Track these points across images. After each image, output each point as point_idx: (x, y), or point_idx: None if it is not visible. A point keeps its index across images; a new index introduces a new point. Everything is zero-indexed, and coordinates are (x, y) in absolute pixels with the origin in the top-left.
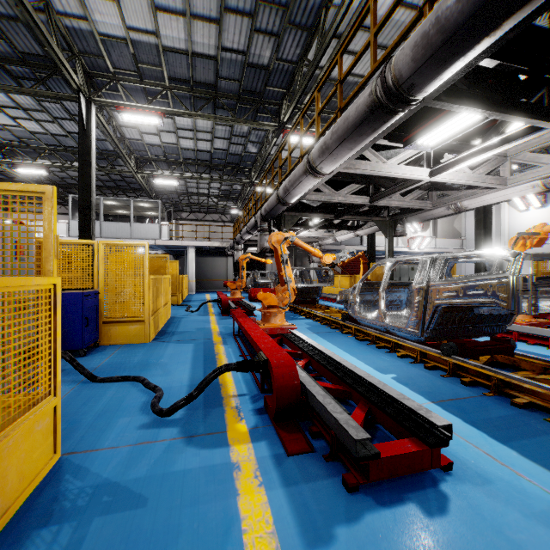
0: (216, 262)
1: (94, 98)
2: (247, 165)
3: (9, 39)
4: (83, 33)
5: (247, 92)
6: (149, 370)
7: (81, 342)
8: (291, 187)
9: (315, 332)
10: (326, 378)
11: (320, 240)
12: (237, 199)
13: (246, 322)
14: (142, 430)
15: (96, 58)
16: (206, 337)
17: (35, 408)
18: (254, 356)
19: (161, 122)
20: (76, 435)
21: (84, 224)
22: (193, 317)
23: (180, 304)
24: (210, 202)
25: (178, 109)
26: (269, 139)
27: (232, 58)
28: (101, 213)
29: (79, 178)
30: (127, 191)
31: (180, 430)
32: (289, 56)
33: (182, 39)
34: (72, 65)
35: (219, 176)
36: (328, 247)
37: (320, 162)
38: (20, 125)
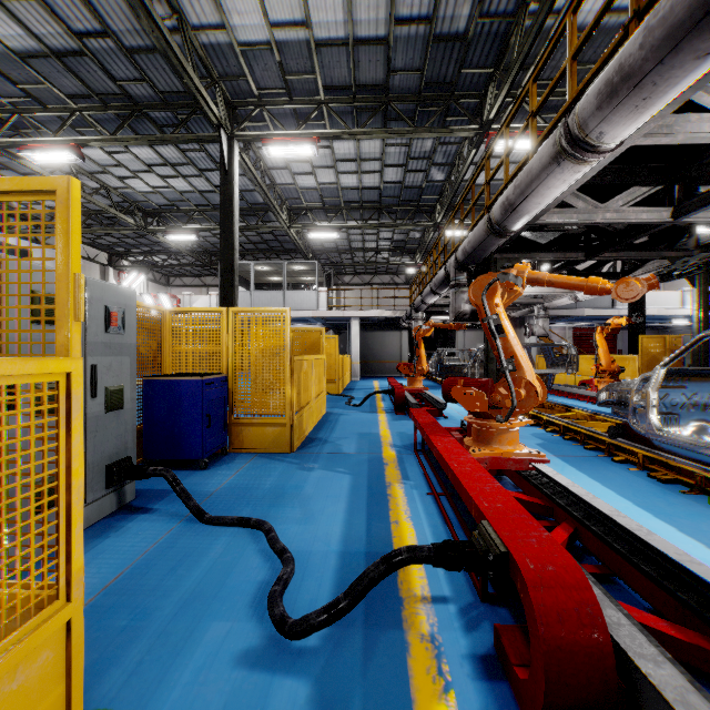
0: (386, 338)
1: (237, 133)
2: (430, 201)
3: (149, 79)
4: (222, 49)
5: (432, 85)
6: (282, 508)
7: (200, 449)
8: (520, 198)
9: (557, 454)
10: (633, 587)
11: (546, 300)
12: (415, 252)
13: (438, 436)
14: (241, 669)
15: (238, 79)
16: (372, 450)
17: (1, 646)
18: (454, 497)
19: (314, 151)
20: (132, 653)
21: (226, 292)
22: (355, 414)
23: (339, 394)
24: (378, 259)
25: (336, 129)
26: (463, 155)
27: (410, 34)
28: (252, 281)
29: (220, 235)
30: (281, 253)
31: (311, 690)
32: (500, 7)
33: (340, 23)
34: (213, 97)
35: (391, 222)
36: (554, 312)
37: (601, 121)
38: (169, 185)
